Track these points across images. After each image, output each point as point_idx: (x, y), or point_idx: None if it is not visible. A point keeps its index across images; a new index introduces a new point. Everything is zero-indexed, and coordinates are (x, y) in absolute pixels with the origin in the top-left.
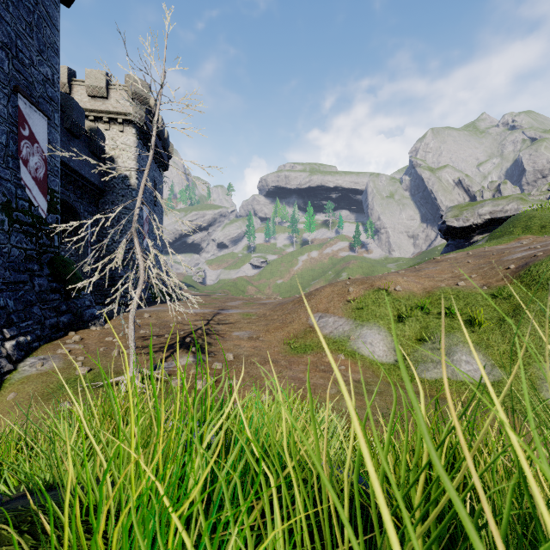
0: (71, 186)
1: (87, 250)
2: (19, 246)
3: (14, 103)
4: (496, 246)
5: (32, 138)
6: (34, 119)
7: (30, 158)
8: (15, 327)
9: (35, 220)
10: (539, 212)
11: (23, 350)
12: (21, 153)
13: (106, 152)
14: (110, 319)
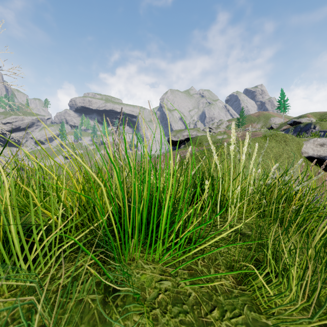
0: None
1: None
2: None
3: None
4: (183, 150)
5: None
6: None
7: None
8: None
9: None
10: (200, 137)
11: None
12: None
13: None
14: None
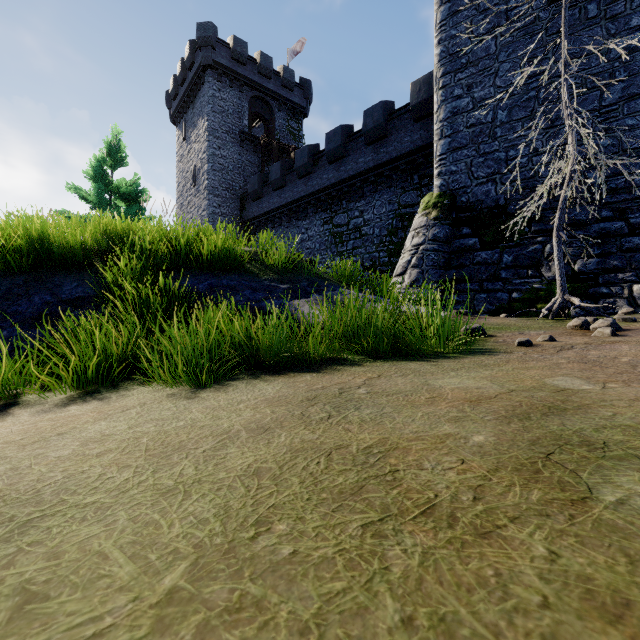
0: None
1: None
2: None
3: None
4: None
5: None
6: None
7: None
8: None
9: None
10: None
11: None
12: None
13: None
14: None
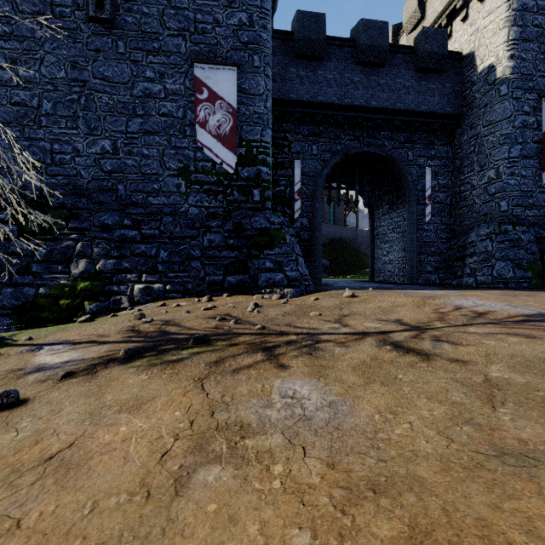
0: (387, 131)
1: (424, 210)
2: (199, 205)
3: (193, 76)
4: None
5: (213, 98)
6: (217, 77)
7: (210, 118)
8: (158, 275)
9: (222, 178)
10: None
11: (153, 295)
12: (197, 118)
13: (464, 54)
14: (315, 292)
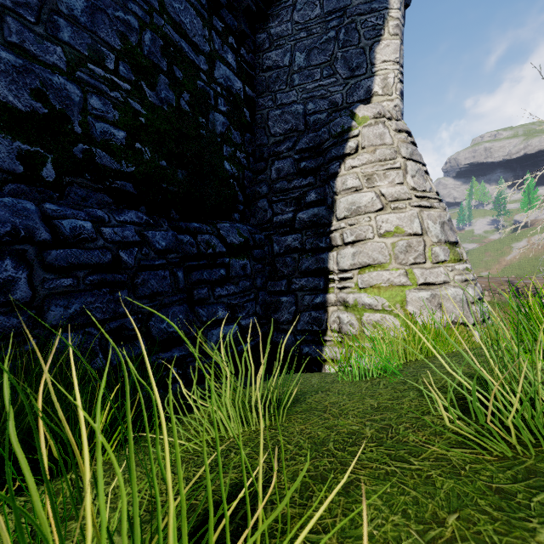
0: None
1: None
2: None
3: None
4: None
5: None
6: None
7: None
8: None
9: None
10: None
11: None
12: None
13: None
14: None
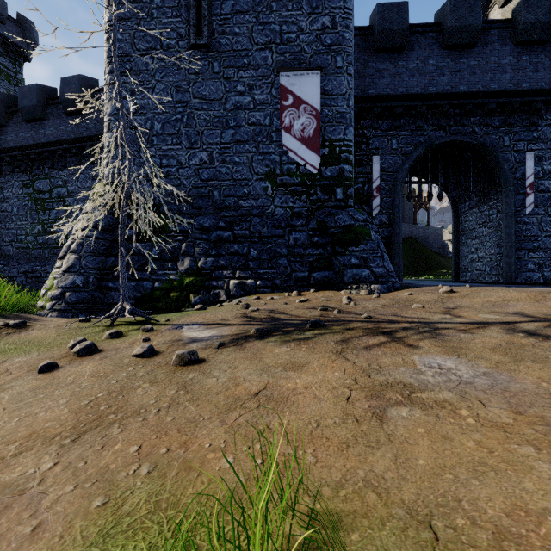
0: (478, 116)
1: (524, 200)
2: (284, 206)
3: (278, 85)
4: None
5: (297, 103)
6: (301, 83)
7: (295, 123)
8: (249, 271)
9: (306, 178)
10: None
11: (246, 290)
12: (283, 124)
13: None
14: (403, 289)
